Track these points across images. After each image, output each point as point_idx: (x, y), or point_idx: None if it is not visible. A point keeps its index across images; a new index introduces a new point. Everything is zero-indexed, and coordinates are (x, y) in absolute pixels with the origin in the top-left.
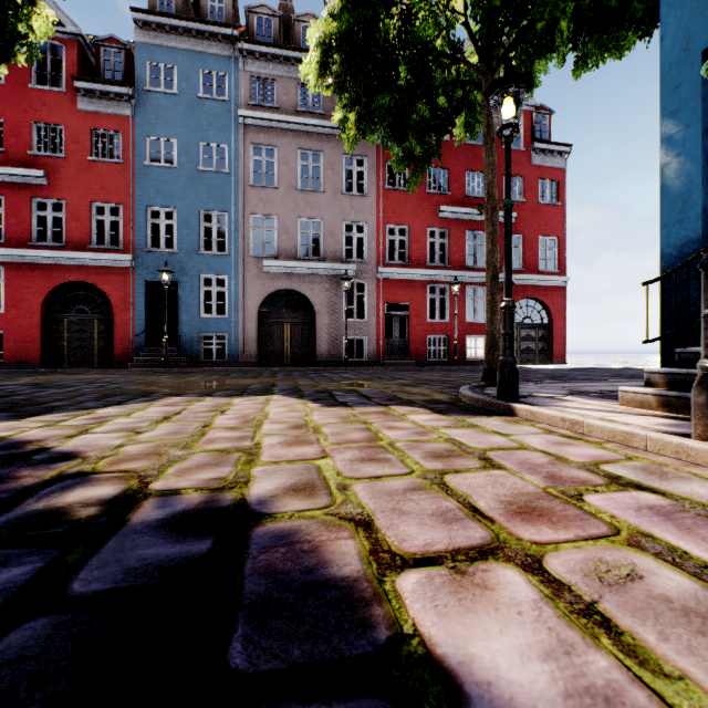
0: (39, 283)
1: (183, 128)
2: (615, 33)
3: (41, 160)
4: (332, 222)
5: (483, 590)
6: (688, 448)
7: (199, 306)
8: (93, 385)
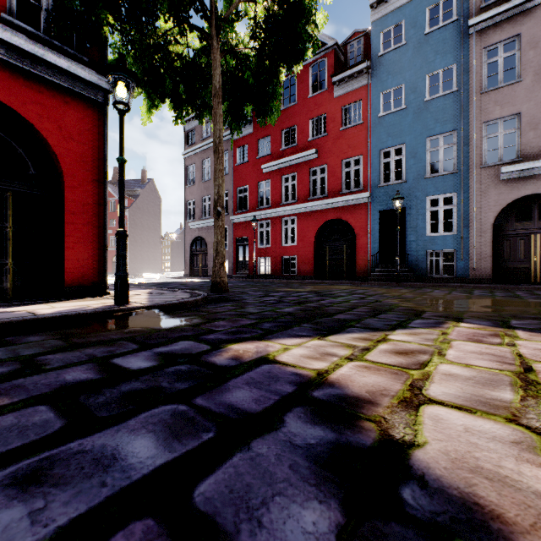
0: (313, 224)
1: (409, 71)
2: None
3: (314, 143)
4: None
5: None
6: None
7: (425, 226)
8: (354, 296)
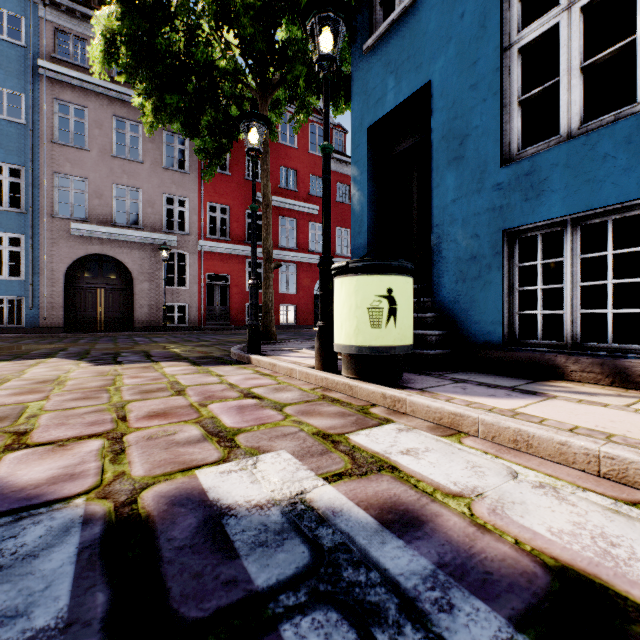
0: None
1: None
2: (339, 97)
3: None
4: (152, 193)
5: (66, 450)
6: (309, 374)
7: None
8: None
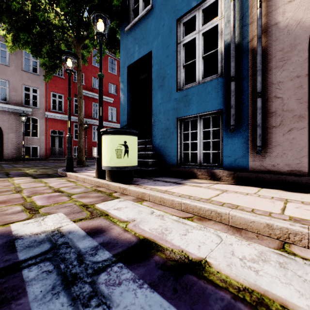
0: None
1: None
2: (116, 49)
3: None
4: (15, 84)
5: None
6: (92, 180)
7: None
8: None
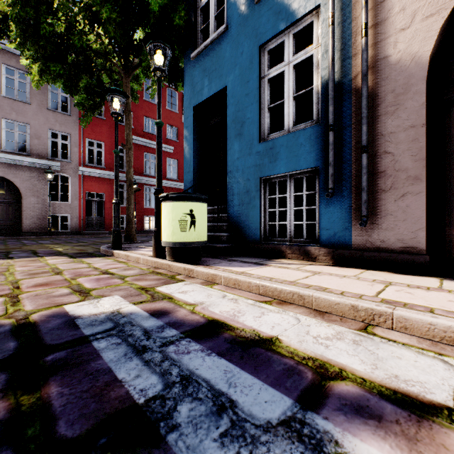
0: None
1: None
2: (178, 82)
3: None
4: (38, 128)
5: None
6: (148, 260)
7: None
8: None
